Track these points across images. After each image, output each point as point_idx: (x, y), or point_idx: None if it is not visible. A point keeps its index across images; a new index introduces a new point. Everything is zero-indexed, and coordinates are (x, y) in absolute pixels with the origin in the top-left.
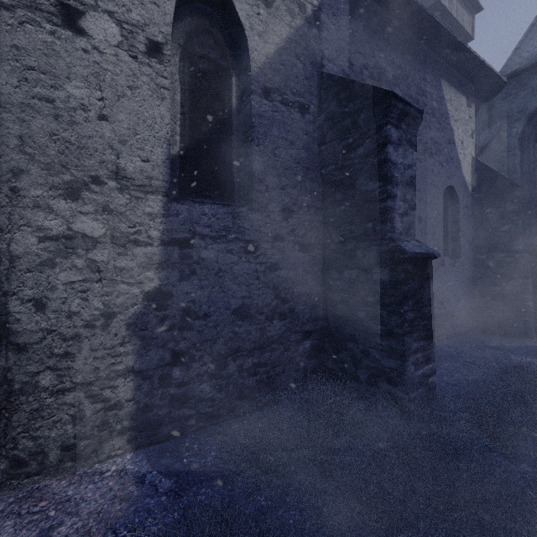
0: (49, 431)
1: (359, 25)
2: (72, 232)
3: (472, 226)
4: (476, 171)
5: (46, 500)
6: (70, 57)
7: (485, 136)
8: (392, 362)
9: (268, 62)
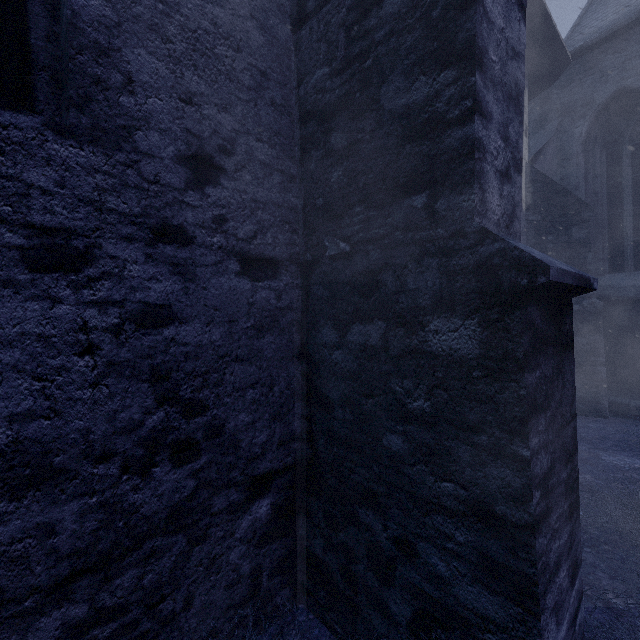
0: None
1: None
2: None
3: None
4: (531, 183)
5: None
6: None
7: (537, 140)
8: (489, 602)
9: None
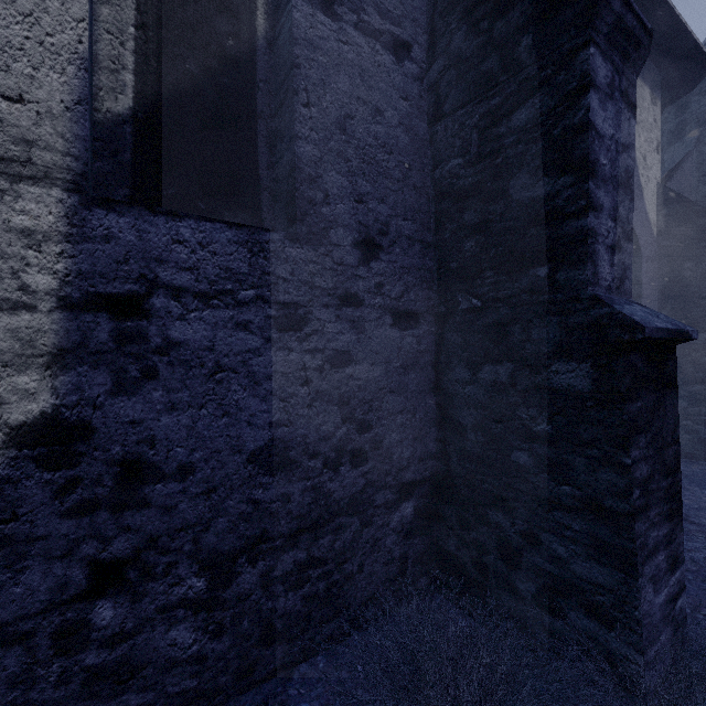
0: None
1: None
2: None
3: (658, 290)
4: (664, 204)
5: None
6: None
7: (673, 153)
8: (599, 572)
9: None
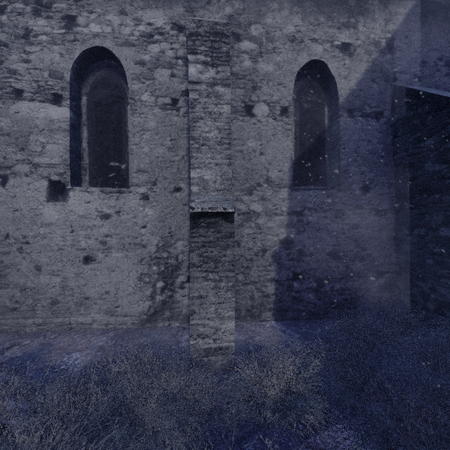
0: (241, 301)
1: (433, 27)
2: (249, 210)
3: None
4: None
5: (244, 328)
6: (249, 129)
7: None
8: None
9: (351, 93)
